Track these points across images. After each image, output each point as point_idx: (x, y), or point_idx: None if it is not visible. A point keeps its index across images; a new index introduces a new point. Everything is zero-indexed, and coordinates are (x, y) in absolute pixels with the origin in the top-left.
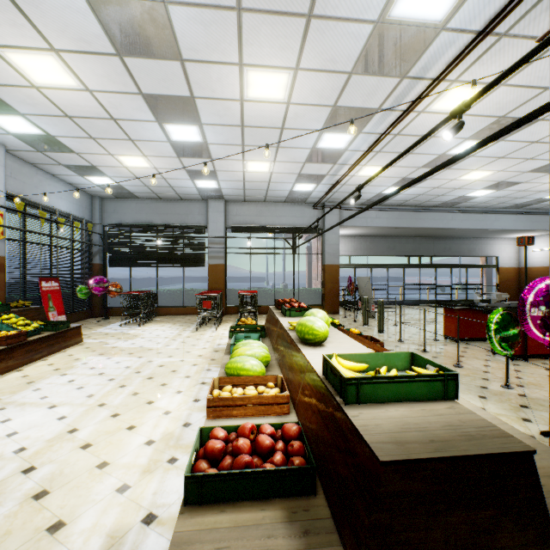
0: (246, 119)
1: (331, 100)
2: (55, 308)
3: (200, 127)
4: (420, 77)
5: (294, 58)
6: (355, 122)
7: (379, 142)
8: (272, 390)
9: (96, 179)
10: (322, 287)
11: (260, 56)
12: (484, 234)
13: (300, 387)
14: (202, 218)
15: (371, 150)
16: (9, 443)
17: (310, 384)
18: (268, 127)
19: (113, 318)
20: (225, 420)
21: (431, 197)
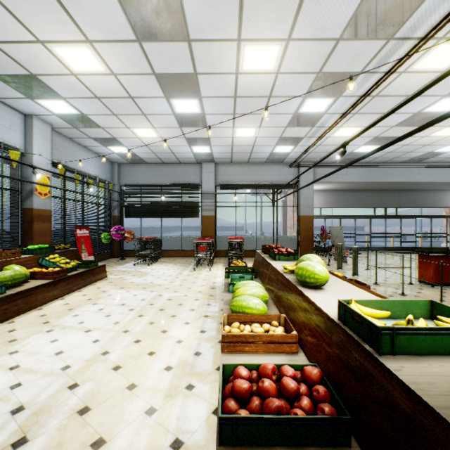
0: (239, 91)
1: (316, 67)
2: (86, 250)
3: (200, 100)
4: (407, 38)
5: (287, 29)
6: (336, 86)
7: (358, 103)
8: (278, 329)
9: (116, 148)
10: (297, 235)
11: (257, 30)
12: (449, 186)
13: (306, 327)
14: (196, 178)
15: (350, 112)
16: (57, 360)
17: (320, 327)
18: (257, 96)
19: (128, 258)
20: (238, 355)
21: (400, 154)
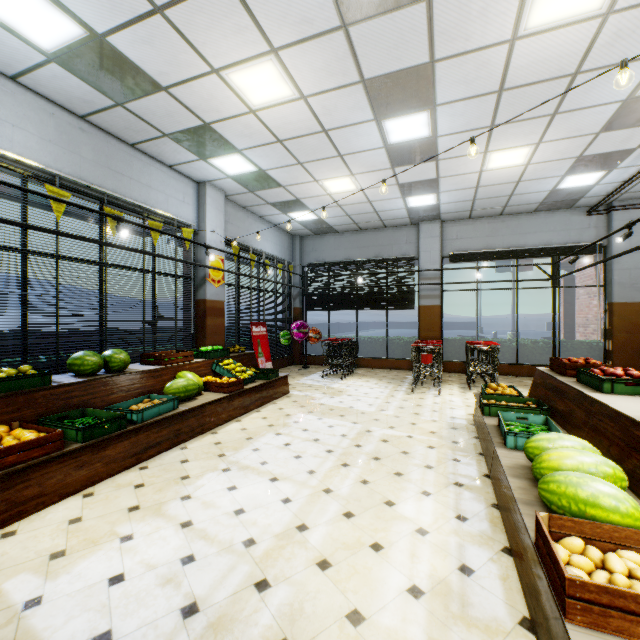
0: (509, 76)
1: None
2: (263, 354)
3: (432, 112)
4: None
5: None
6: None
7: None
8: None
9: (298, 215)
10: (605, 339)
11: None
12: None
13: None
14: (410, 248)
15: None
16: (238, 525)
17: None
18: (547, 80)
19: (312, 367)
20: None
21: None
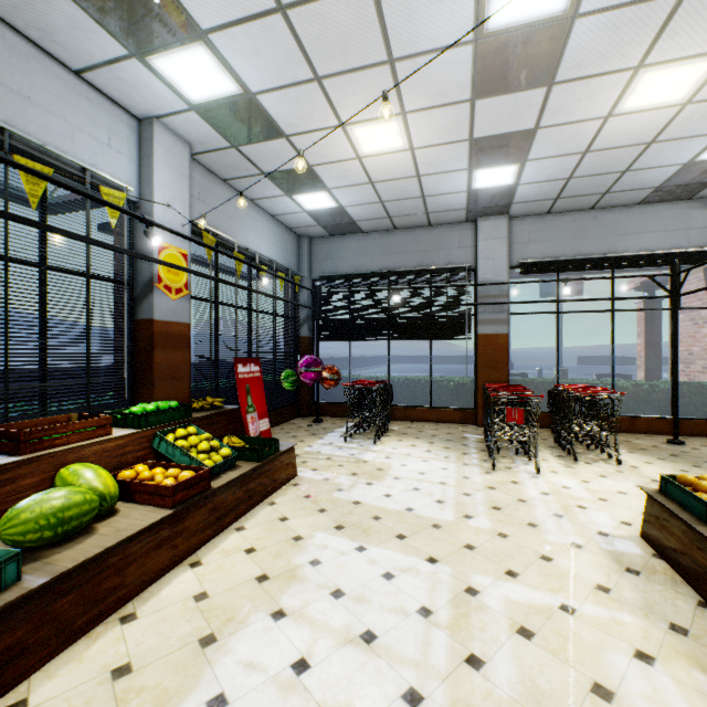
0: None
1: None
2: (255, 406)
3: None
4: None
5: None
6: None
7: None
8: None
9: (308, 198)
10: None
11: None
12: None
13: None
14: (463, 254)
15: None
16: None
17: None
18: None
19: (327, 420)
20: None
21: None
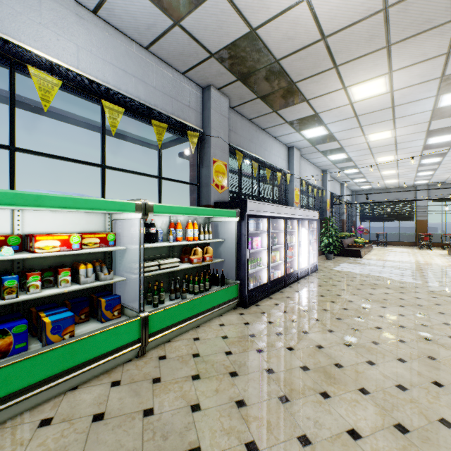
0: None
1: None
2: None
3: (434, 171)
4: None
5: None
6: None
7: None
8: None
9: (364, 187)
10: None
11: None
12: None
13: None
14: (411, 196)
15: None
16: (404, 258)
17: None
18: None
19: None
20: None
21: None
